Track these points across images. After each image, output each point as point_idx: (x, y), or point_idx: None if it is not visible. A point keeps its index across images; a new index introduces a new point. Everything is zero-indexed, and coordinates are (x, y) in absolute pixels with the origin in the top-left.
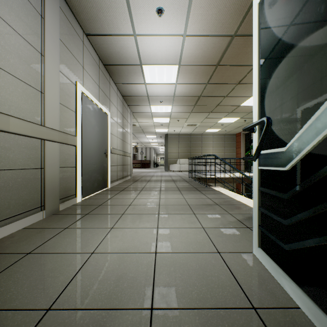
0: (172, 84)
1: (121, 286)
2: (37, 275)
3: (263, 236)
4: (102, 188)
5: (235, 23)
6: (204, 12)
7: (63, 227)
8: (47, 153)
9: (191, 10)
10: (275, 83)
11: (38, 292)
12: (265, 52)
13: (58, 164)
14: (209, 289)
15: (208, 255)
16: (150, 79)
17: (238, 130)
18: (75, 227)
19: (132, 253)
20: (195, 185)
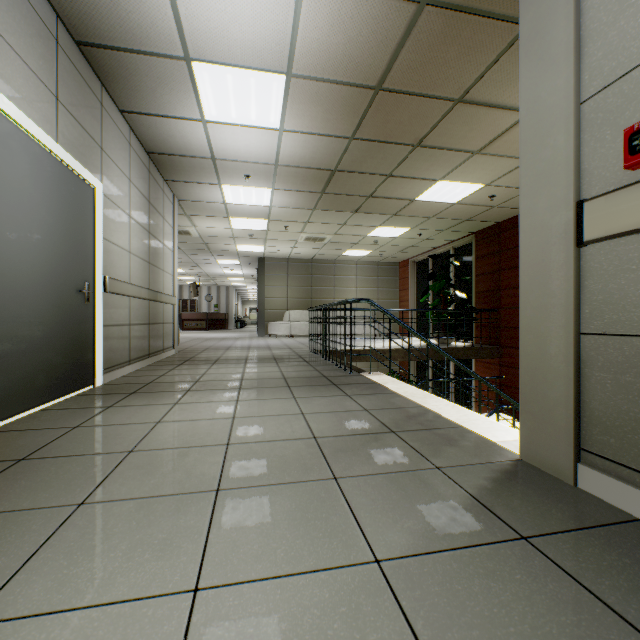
0: (273, 131)
1: None
2: None
3: None
4: (70, 389)
5: None
6: None
7: None
8: None
9: None
10: None
11: None
12: None
13: None
14: None
15: None
16: (216, 109)
17: (405, 254)
18: None
19: None
20: (325, 369)
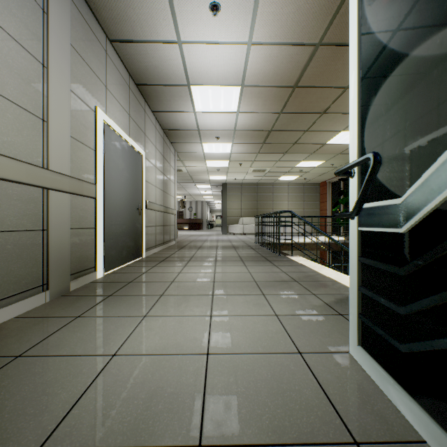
0: (233, 113)
1: (154, 408)
2: (26, 392)
3: (366, 329)
4: (134, 258)
5: (321, 26)
6: (276, 10)
7: (74, 315)
8: (52, 207)
9: (259, 7)
10: (385, 102)
11: (25, 420)
12: (368, 58)
13: (69, 224)
14: (288, 413)
15: (284, 357)
16: (201, 106)
17: (323, 177)
18: (91, 315)
19: (173, 355)
20: (264, 253)
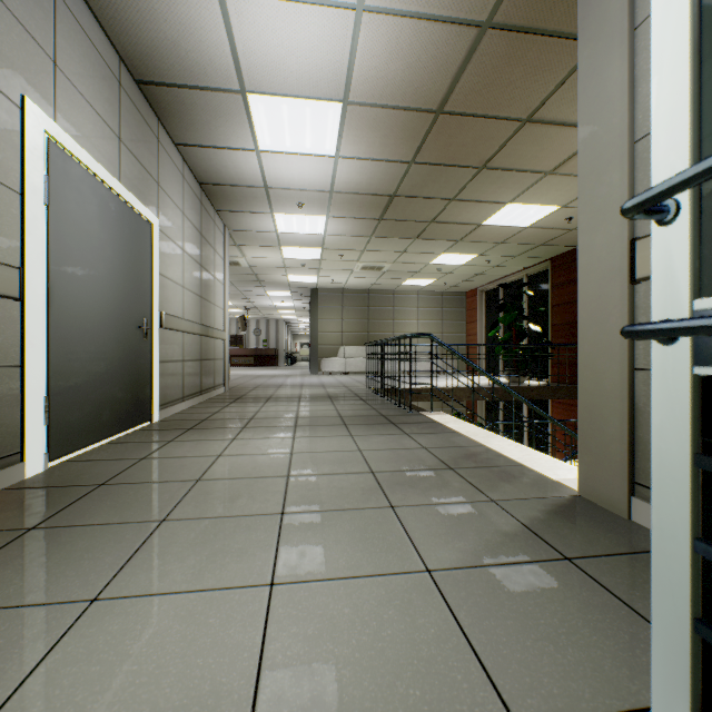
0: (328, 158)
1: None
2: None
3: None
4: (131, 424)
5: None
6: None
7: None
8: None
9: None
10: None
11: None
12: None
13: None
14: None
15: None
16: (270, 138)
17: (473, 282)
18: None
19: None
20: (383, 408)
